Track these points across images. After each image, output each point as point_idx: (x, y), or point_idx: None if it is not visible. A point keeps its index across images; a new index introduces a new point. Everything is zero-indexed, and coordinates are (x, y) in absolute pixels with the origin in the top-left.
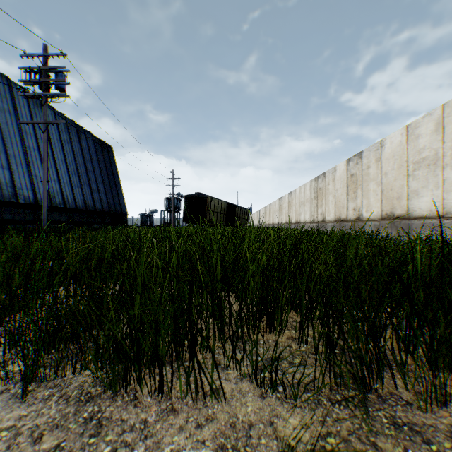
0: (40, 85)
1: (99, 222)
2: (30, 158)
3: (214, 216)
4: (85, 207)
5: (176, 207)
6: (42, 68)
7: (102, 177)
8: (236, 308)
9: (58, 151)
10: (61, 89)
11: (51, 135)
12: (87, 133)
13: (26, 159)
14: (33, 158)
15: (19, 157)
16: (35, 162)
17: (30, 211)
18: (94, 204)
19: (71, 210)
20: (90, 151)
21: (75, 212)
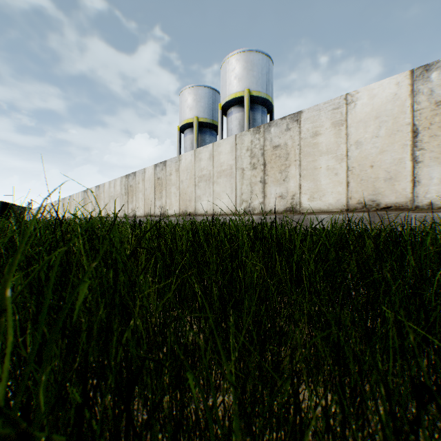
0: None
1: None
2: None
3: None
4: None
5: None
6: None
7: None
8: None
9: None
10: None
11: None
12: None
13: None
14: None
15: None
16: None
17: None
18: None
19: None
20: None
21: None
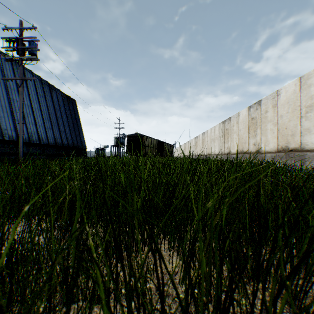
0: (17, 51)
1: (66, 154)
2: (14, 107)
3: (148, 150)
4: (55, 143)
5: (122, 143)
6: (18, 38)
7: (68, 122)
8: (170, 270)
9: (35, 102)
10: (33, 54)
11: (30, 91)
12: (57, 90)
13: (10, 108)
14: (16, 107)
15: (5, 106)
16: (17, 110)
17: (13, 146)
18: (62, 141)
19: (45, 145)
20: (59, 103)
21: (47, 147)
